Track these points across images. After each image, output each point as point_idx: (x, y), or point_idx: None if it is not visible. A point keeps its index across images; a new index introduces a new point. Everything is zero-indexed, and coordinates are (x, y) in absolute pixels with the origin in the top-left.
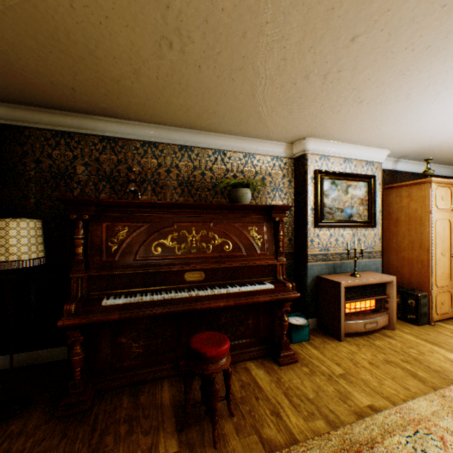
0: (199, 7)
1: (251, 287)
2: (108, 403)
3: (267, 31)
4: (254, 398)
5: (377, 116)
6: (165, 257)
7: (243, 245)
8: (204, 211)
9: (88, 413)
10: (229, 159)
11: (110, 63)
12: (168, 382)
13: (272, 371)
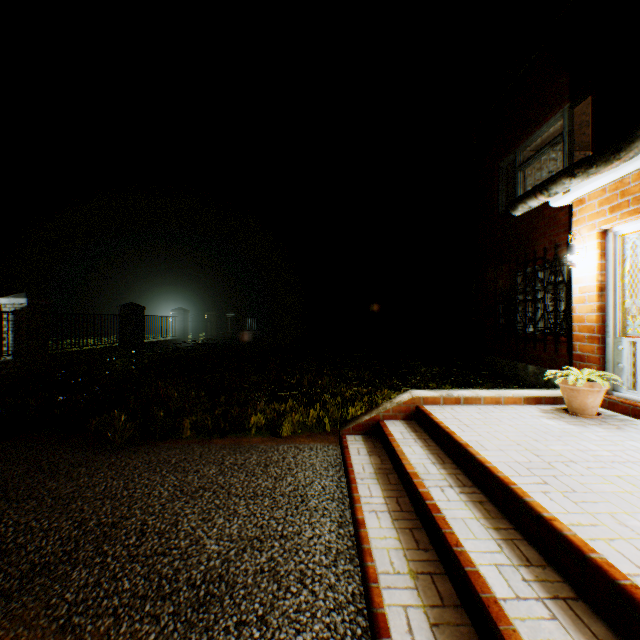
0: None
1: None
2: None
3: None
4: None
5: None
6: None
7: None
8: None
9: None
10: None
11: None
12: None
13: None
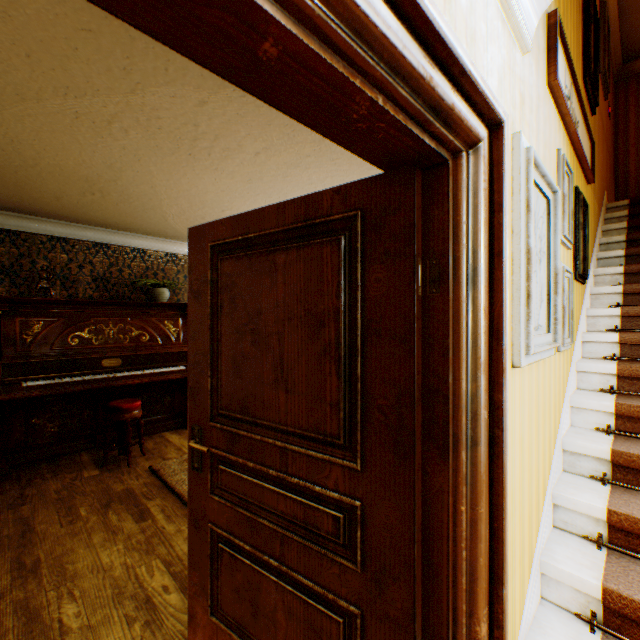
0: (118, 188)
1: (166, 368)
2: (28, 469)
3: (166, 201)
4: (165, 446)
5: None
6: (83, 347)
7: (160, 336)
8: (123, 308)
9: (9, 476)
10: (150, 257)
11: (35, 192)
12: (86, 452)
13: (184, 434)
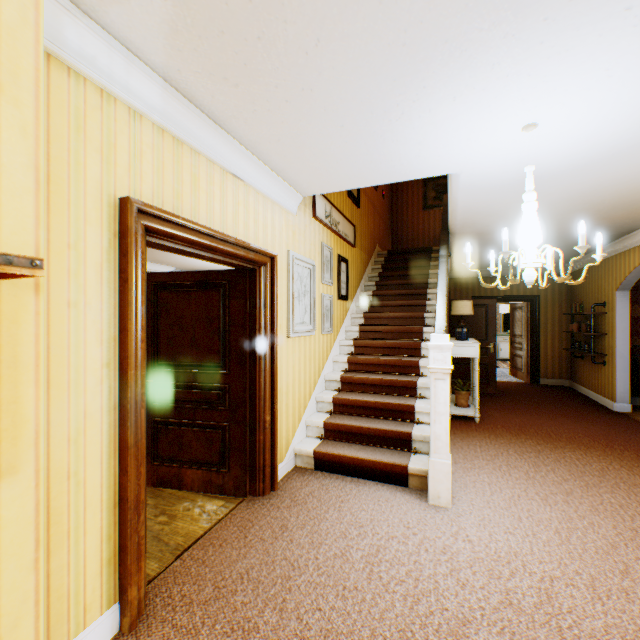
0: None
1: None
2: None
3: None
4: None
5: (152, 254)
6: None
7: None
8: None
9: None
10: None
11: None
12: None
13: None
